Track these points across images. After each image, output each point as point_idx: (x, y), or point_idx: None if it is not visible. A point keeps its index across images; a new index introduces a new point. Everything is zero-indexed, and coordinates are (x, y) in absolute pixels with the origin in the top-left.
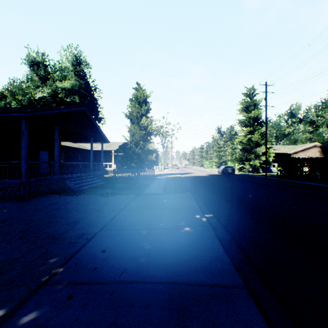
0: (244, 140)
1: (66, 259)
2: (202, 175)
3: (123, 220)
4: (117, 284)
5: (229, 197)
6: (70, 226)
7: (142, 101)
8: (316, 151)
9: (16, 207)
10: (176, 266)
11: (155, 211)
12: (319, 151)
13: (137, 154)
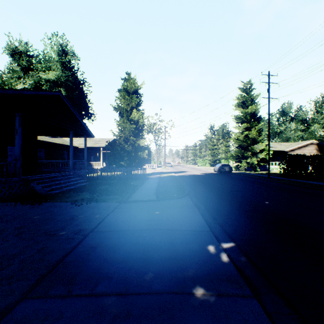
0: (241, 137)
1: None
2: (198, 174)
3: (82, 262)
4: None
5: (242, 205)
6: None
7: (132, 92)
8: (313, 149)
9: None
10: None
11: (141, 237)
12: (316, 149)
13: (127, 151)
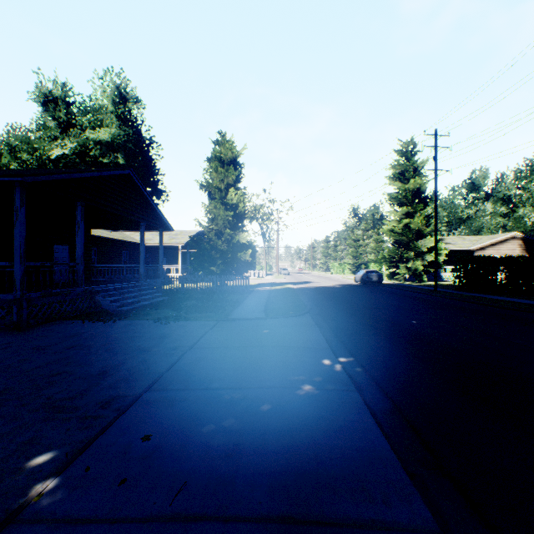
0: (398, 228)
1: (68, 457)
2: (329, 286)
3: (191, 370)
4: (165, 524)
5: (378, 324)
6: (91, 382)
7: (228, 162)
8: (516, 247)
9: (0, 343)
10: (290, 476)
11: (249, 352)
12: (520, 247)
13: (220, 250)
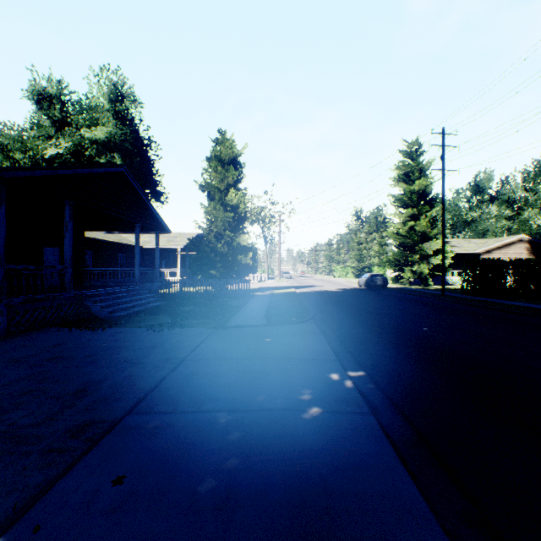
0: (403, 230)
1: (16, 510)
2: (332, 290)
3: (181, 387)
4: None
5: (388, 332)
6: (65, 402)
7: (228, 162)
8: (523, 250)
9: None
10: (297, 540)
11: (248, 365)
12: (527, 250)
13: (220, 253)
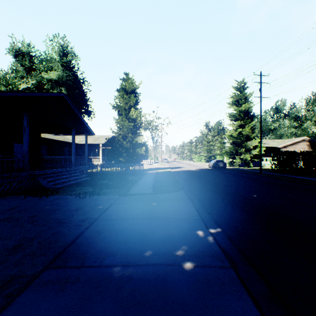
0: (235, 134)
1: None
2: (193, 169)
3: (91, 243)
4: None
5: (231, 198)
6: (1, 257)
7: (130, 92)
8: (305, 146)
9: None
10: None
11: (140, 224)
12: (308, 146)
13: (125, 147)
